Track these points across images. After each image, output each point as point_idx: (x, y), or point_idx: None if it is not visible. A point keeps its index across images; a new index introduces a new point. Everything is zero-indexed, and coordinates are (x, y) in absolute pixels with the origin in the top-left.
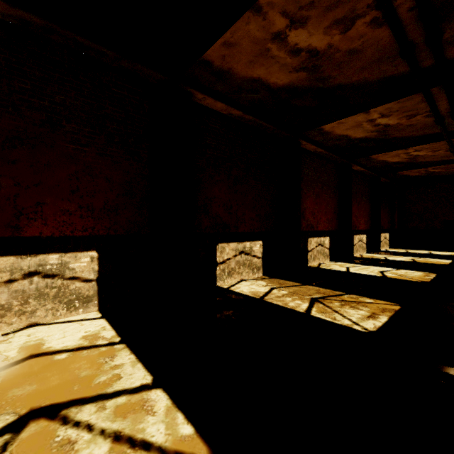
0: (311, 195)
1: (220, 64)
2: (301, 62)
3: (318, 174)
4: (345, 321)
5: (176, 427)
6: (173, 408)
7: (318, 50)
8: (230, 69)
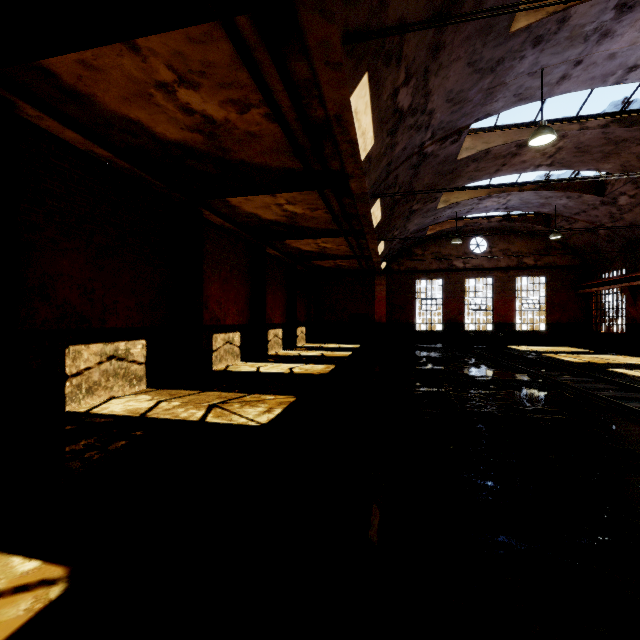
0: (217, 280)
1: (73, 82)
2: (196, 124)
3: (226, 254)
4: (242, 420)
5: (11, 570)
6: (2, 557)
7: (215, 119)
8: (92, 95)
